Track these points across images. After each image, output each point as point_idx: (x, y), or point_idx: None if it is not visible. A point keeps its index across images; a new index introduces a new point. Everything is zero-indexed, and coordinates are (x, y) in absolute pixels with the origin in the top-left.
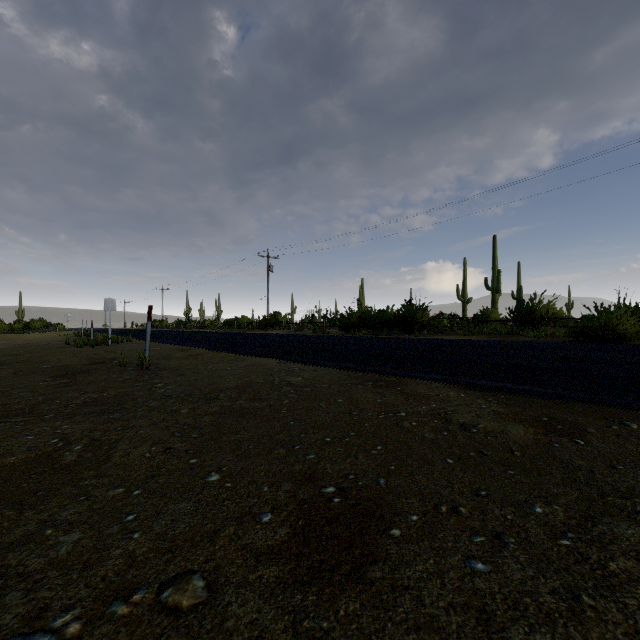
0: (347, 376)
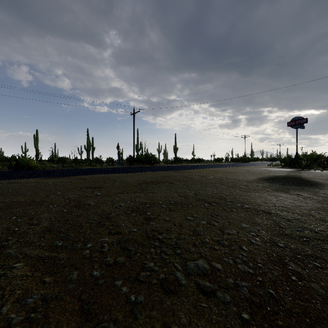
0: None
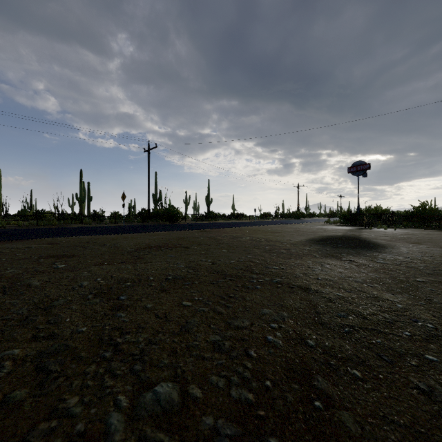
0: None
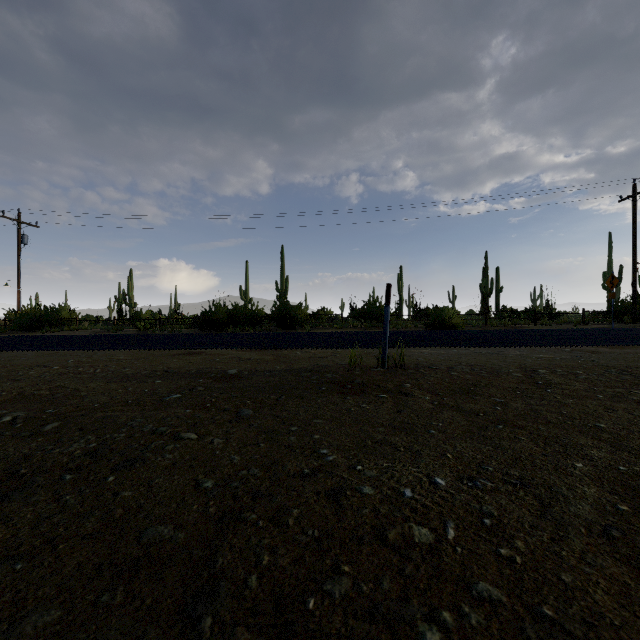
0: (542, 351)
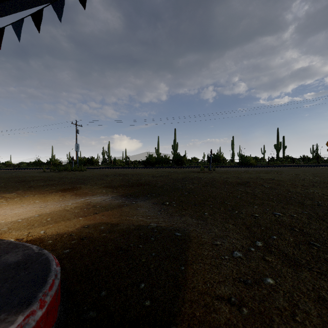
0: (264, 169)
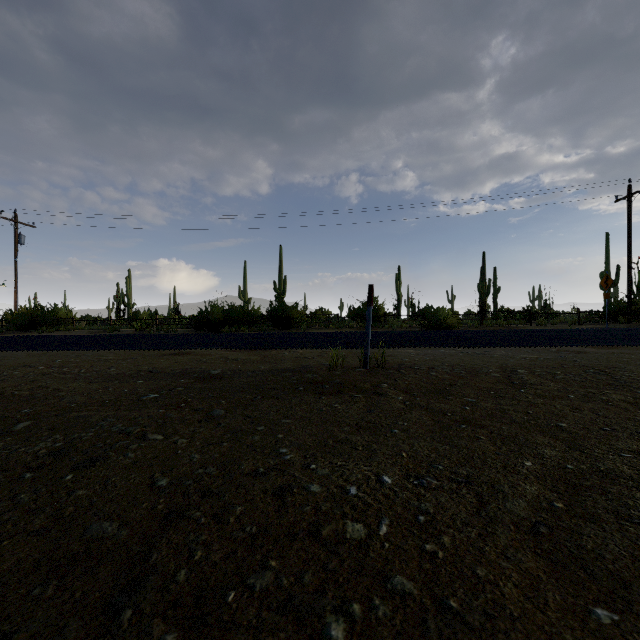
0: (529, 351)
